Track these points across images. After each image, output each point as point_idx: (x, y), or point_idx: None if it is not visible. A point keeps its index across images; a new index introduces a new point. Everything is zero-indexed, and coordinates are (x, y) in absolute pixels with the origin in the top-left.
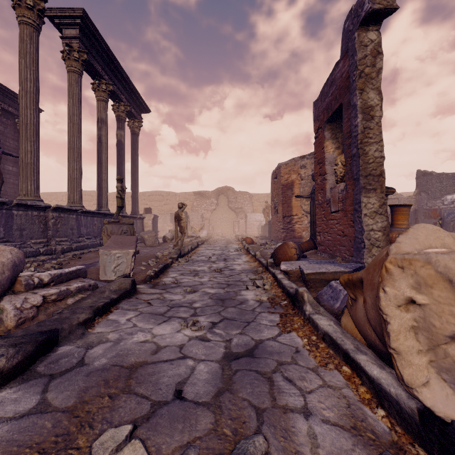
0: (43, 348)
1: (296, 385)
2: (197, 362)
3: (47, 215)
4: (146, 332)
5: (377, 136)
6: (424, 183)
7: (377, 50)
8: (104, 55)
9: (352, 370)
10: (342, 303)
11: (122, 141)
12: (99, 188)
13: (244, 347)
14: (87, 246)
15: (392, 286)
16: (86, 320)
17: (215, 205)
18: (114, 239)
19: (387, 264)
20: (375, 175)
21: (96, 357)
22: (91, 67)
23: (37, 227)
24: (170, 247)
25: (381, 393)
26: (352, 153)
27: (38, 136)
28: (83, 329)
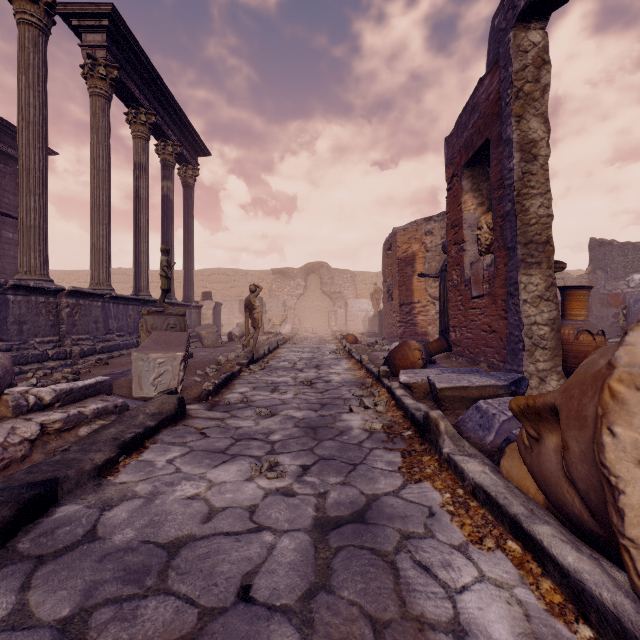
0: (31, 511)
1: (436, 577)
2: (276, 533)
3: (59, 301)
4: (196, 481)
5: (541, 185)
6: (601, 256)
7: (543, 58)
8: (143, 73)
9: (527, 551)
10: (497, 436)
11: (170, 197)
12: (137, 264)
13: (350, 506)
14: (117, 346)
15: (628, 425)
16: (104, 463)
17: (302, 288)
18: (155, 336)
19: (612, 383)
20: (539, 242)
21: (115, 525)
22: (124, 89)
23: (44, 320)
24: (238, 347)
25: (583, 597)
26: (504, 211)
27: (46, 187)
28: (99, 477)
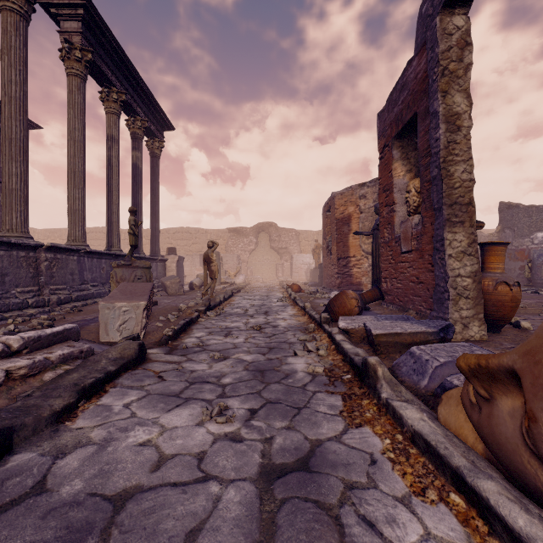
0: None
1: (381, 534)
2: (222, 483)
3: (38, 256)
4: (149, 426)
5: (464, 153)
6: (509, 217)
7: (465, 40)
8: (114, 56)
9: (471, 506)
10: (431, 381)
11: (139, 165)
12: (109, 223)
13: (294, 453)
14: (91, 295)
15: None
16: (63, 408)
17: (254, 244)
18: (122, 287)
19: None
20: (462, 203)
21: (65, 475)
22: (98, 70)
23: (24, 272)
24: (198, 296)
25: None
26: (431, 176)
27: (27, 154)
28: (57, 422)
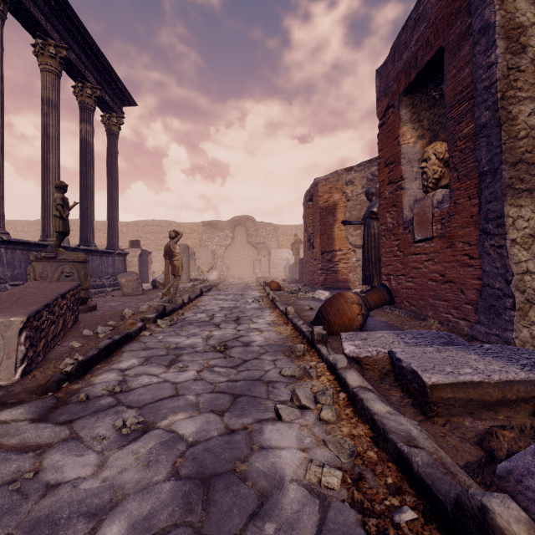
0: None
1: None
2: None
3: None
4: None
5: (531, 87)
6: None
7: None
8: None
9: None
10: None
11: (89, 141)
12: (45, 207)
13: None
14: None
15: None
16: None
17: (230, 238)
18: (17, 289)
19: None
20: (530, 162)
21: None
22: (25, 12)
23: None
24: (158, 296)
25: None
26: (478, 124)
27: None
28: None
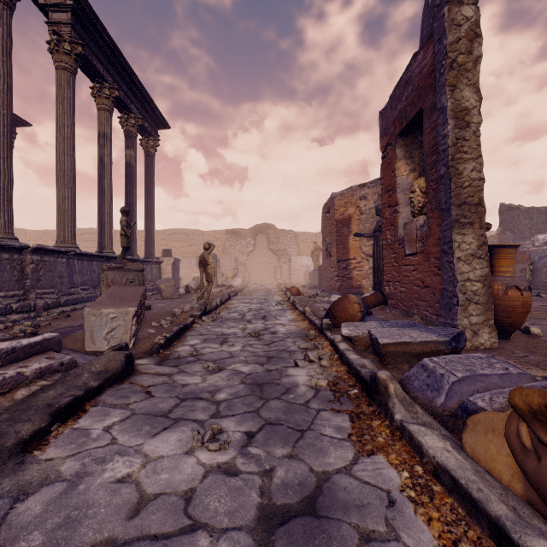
0: None
1: None
2: (213, 534)
3: (23, 258)
4: (131, 456)
5: (474, 151)
6: (510, 219)
7: (475, 32)
8: (106, 50)
9: None
10: (448, 398)
11: (132, 164)
12: (101, 224)
13: (298, 490)
14: (81, 299)
15: None
16: (32, 435)
17: (251, 246)
18: (111, 291)
19: None
20: (471, 203)
21: (22, 526)
22: (89, 64)
23: (8, 275)
24: (193, 299)
25: None
26: (439, 174)
27: (11, 151)
28: (23, 452)
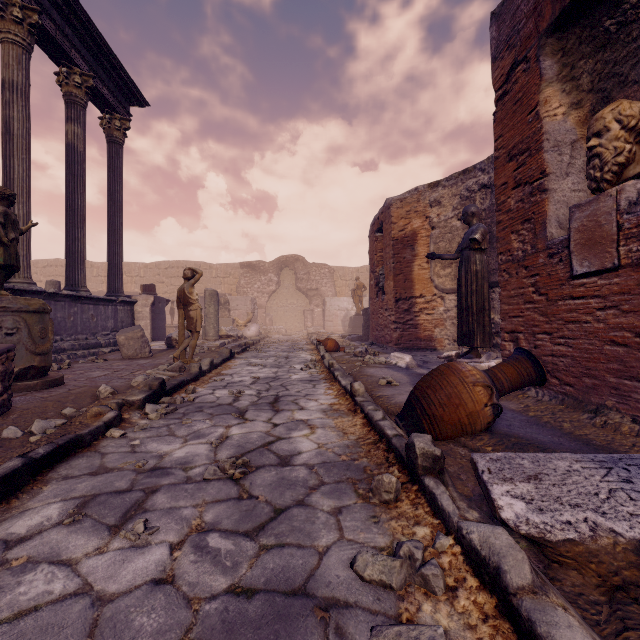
0: None
1: None
2: None
3: None
4: None
5: None
6: None
7: None
8: None
9: None
10: None
11: (77, 147)
12: None
13: None
14: None
15: None
16: None
17: (274, 284)
18: None
19: None
20: None
21: None
22: None
23: None
24: (170, 359)
25: None
26: None
27: None
28: None
